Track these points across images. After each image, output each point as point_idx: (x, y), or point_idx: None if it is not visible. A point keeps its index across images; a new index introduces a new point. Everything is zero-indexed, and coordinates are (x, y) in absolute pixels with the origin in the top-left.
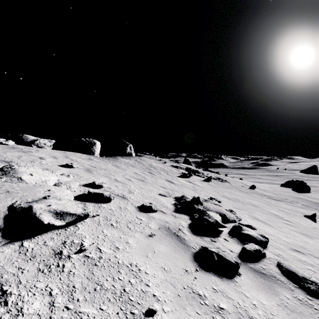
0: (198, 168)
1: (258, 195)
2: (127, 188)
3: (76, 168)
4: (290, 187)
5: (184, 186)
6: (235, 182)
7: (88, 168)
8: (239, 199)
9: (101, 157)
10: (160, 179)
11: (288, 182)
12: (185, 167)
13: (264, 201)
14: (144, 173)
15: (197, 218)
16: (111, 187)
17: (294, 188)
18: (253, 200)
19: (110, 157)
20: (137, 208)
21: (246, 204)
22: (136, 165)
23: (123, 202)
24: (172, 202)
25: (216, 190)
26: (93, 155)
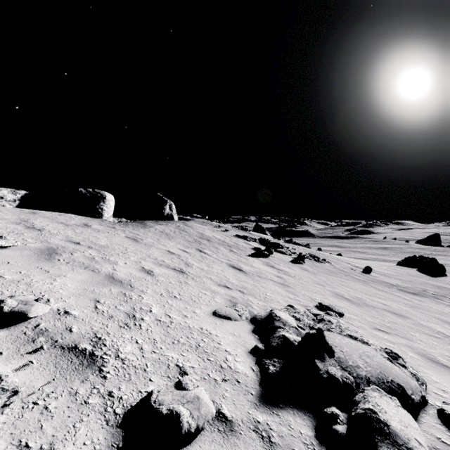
0: (276, 238)
1: (382, 285)
2: (127, 305)
3: (11, 249)
4: (411, 266)
5: (263, 276)
6: (337, 261)
7: (55, 247)
8: (364, 300)
9: (113, 222)
10: (217, 264)
11: (409, 259)
12: (258, 237)
13: (402, 299)
14: (187, 252)
15: (343, 435)
16: (72, 309)
17: (421, 268)
18: (386, 299)
19: (135, 222)
20: (118, 427)
21: (382, 311)
22: (177, 235)
23: (67, 398)
24: (249, 342)
25: (318, 280)
26: (101, 218)
